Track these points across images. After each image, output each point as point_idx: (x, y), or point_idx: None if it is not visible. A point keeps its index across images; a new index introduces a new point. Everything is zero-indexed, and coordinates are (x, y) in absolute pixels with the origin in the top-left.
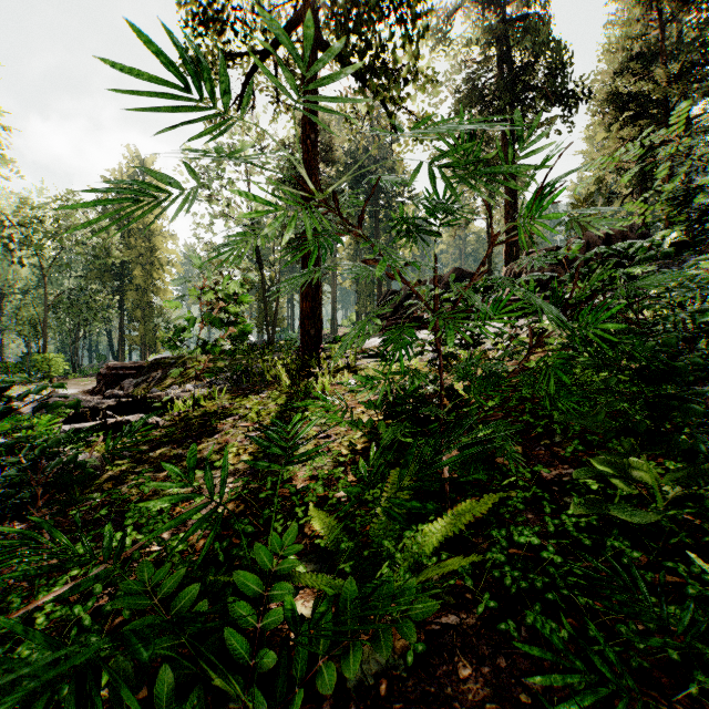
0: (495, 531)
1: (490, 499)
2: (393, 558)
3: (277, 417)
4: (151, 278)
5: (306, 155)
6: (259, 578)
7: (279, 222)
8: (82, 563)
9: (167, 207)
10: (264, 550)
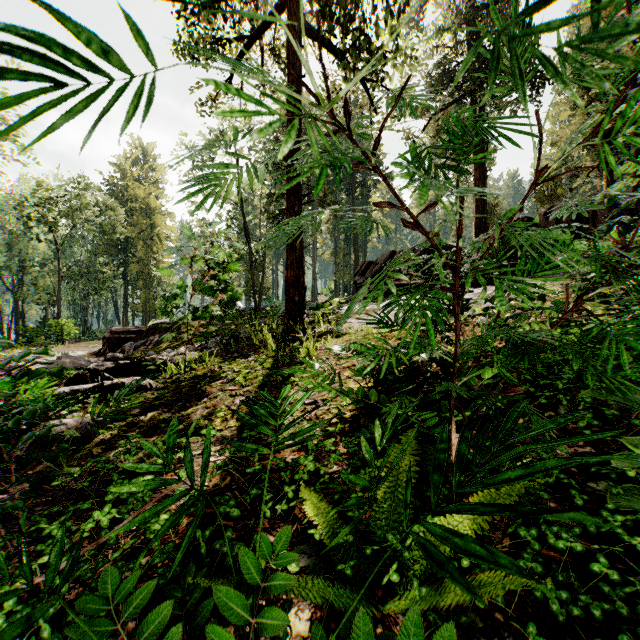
0: (523, 529)
1: (515, 490)
2: (400, 557)
3: (264, 381)
4: (151, 252)
5: None
6: (245, 597)
7: (273, 128)
8: (14, 594)
9: (111, 105)
10: (251, 557)
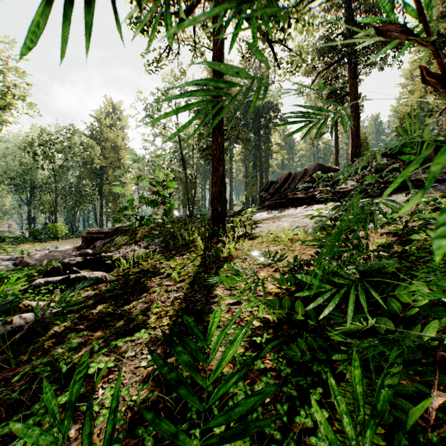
0: None
1: None
2: None
3: (194, 278)
4: (118, 176)
5: None
6: None
7: None
8: None
9: None
10: None
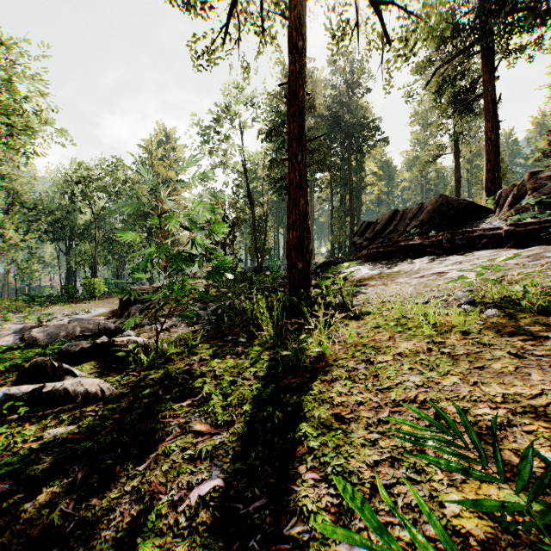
0: None
1: None
2: None
3: (251, 419)
4: None
5: (292, 66)
6: None
7: None
8: None
9: None
10: None
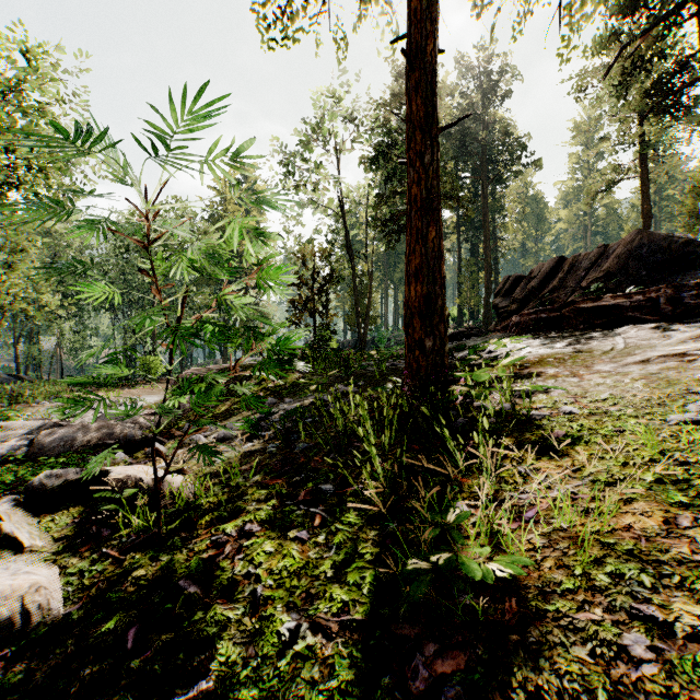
0: None
1: None
2: None
3: None
4: None
5: (415, 3)
6: None
7: None
8: None
9: None
10: None
